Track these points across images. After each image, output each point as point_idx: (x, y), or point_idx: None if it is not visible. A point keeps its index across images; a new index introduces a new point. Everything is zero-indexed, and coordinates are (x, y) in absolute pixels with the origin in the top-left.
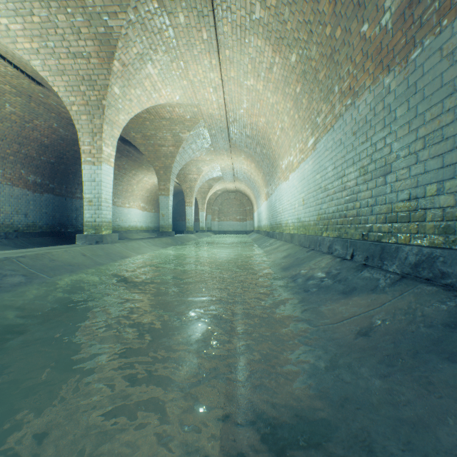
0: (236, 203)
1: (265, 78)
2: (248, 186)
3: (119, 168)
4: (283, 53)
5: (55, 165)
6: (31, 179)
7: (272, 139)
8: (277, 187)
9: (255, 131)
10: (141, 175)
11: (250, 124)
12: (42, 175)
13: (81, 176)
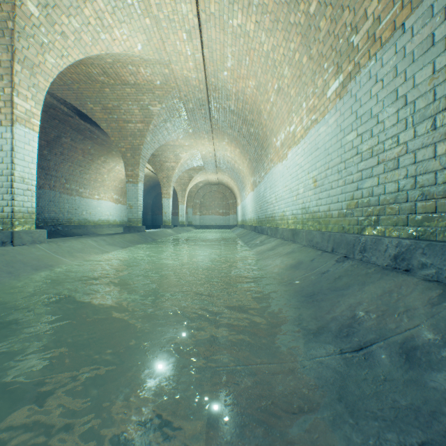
0: (219, 197)
1: (260, 5)
2: (232, 177)
3: (84, 153)
4: None
5: None
6: None
7: (263, 110)
8: (268, 172)
9: (242, 103)
10: (112, 163)
11: (235, 93)
12: None
13: None
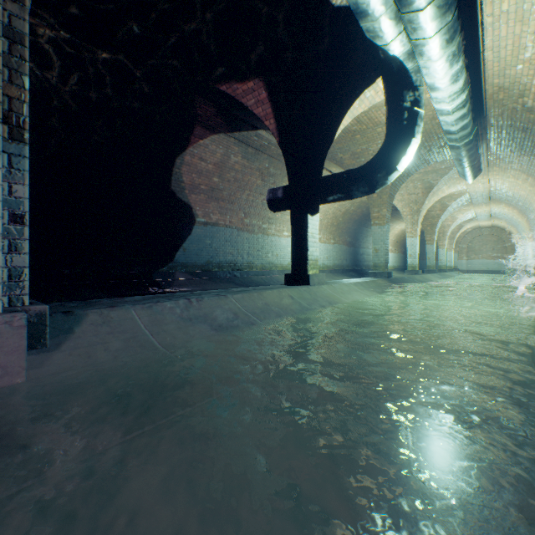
0: (491, 240)
1: (522, 181)
2: (509, 224)
3: None
4: (533, 179)
5: (355, 230)
6: (347, 240)
7: (532, 203)
8: None
9: (516, 196)
10: (394, 225)
11: (510, 192)
12: (350, 237)
13: (363, 233)
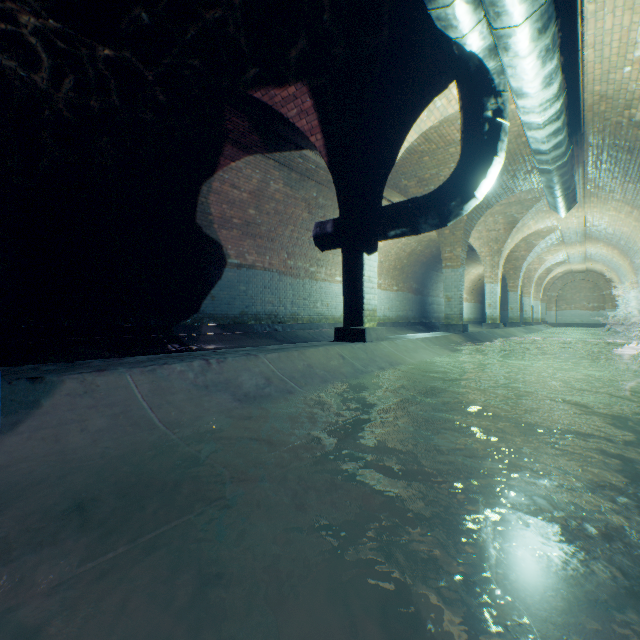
0: (586, 287)
1: (626, 214)
2: (608, 267)
3: None
4: (639, 212)
5: (423, 274)
6: (414, 287)
7: (637, 242)
8: None
9: (617, 233)
10: (470, 268)
11: (611, 228)
12: (417, 283)
13: (432, 278)
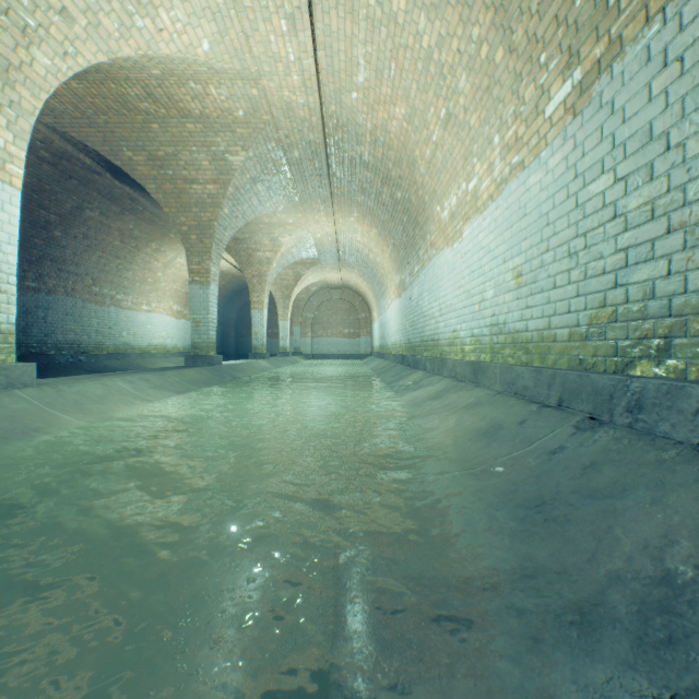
0: (343, 308)
1: None
2: (364, 277)
3: (123, 235)
4: None
5: None
6: None
7: (419, 159)
8: (426, 265)
9: (383, 148)
10: (171, 252)
11: (371, 131)
12: None
13: (35, 245)
